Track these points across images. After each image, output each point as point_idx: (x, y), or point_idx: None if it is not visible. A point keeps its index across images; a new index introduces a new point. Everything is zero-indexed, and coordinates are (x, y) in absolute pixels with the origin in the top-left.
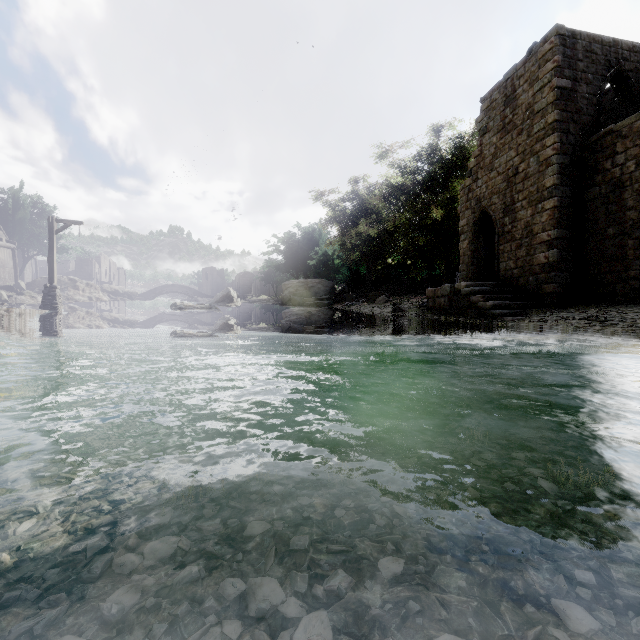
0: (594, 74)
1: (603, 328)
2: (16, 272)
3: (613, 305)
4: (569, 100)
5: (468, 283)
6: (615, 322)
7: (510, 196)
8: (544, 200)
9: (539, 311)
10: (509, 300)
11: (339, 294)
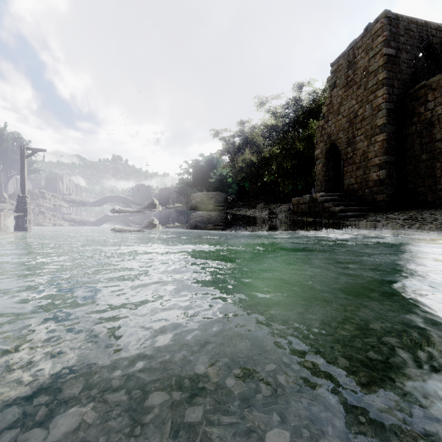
0: (411, 46)
1: (421, 225)
2: (1, 186)
3: (426, 209)
4: (394, 64)
5: (322, 194)
6: (430, 221)
7: (352, 132)
8: (376, 135)
9: (373, 214)
10: (351, 206)
11: (231, 202)
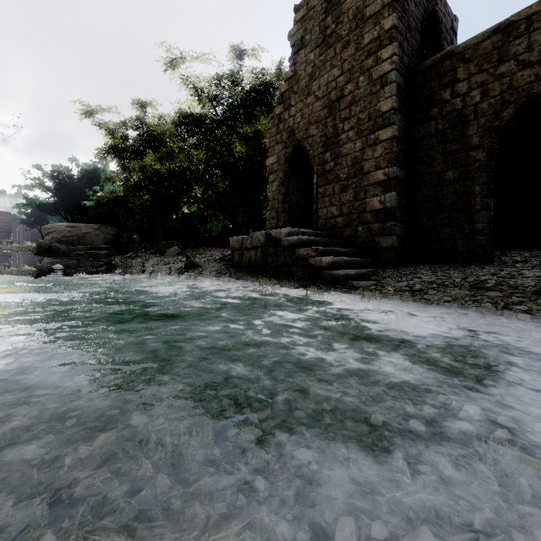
0: None
1: None
2: None
3: (463, 265)
4: (404, 10)
5: (291, 230)
6: None
7: (333, 125)
8: (378, 129)
9: (392, 272)
10: (343, 255)
11: (125, 243)
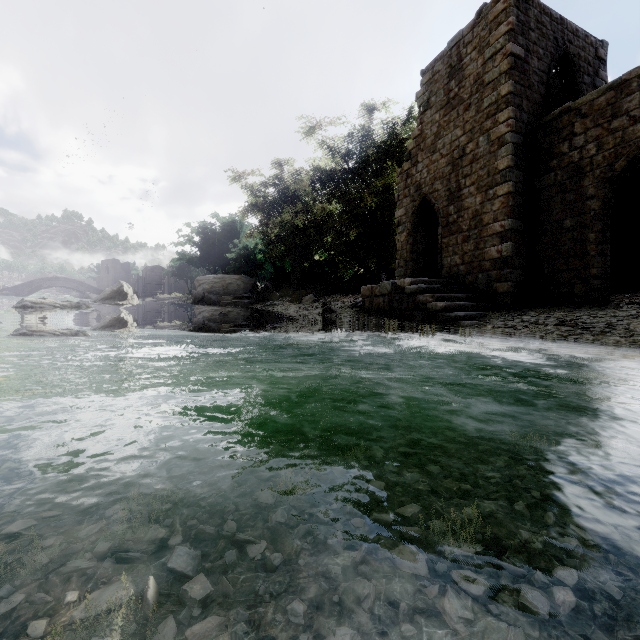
0: (544, 49)
1: (597, 337)
2: None
3: (575, 308)
4: (522, 72)
5: (413, 279)
6: (606, 329)
7: (456, 181)
8: (496, 185)
9: (498, 314)
10: (460, 300)
11: (262, 292)
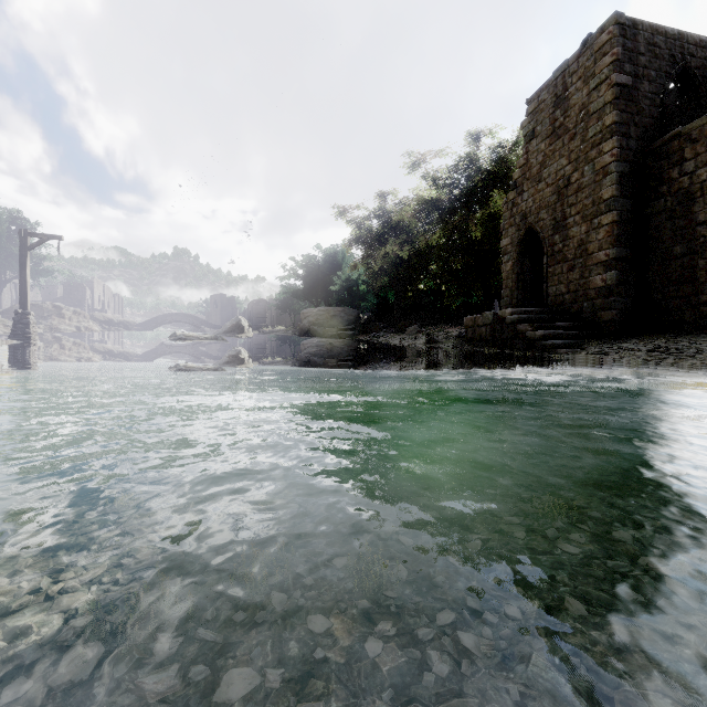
0: (657, 70)
1: (677, 361)
2: None
3: (682, 335)
4: (630, 99)
5: (514, 310)
6: (690, 354)
7: (561, 210)
8: (601, 214)
9: (597, 342)
10: (561, 329)
11: (365, 324)
